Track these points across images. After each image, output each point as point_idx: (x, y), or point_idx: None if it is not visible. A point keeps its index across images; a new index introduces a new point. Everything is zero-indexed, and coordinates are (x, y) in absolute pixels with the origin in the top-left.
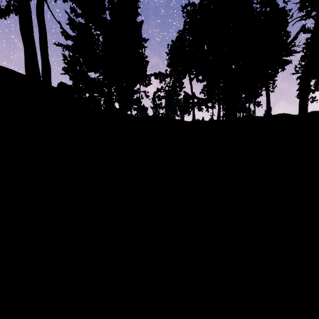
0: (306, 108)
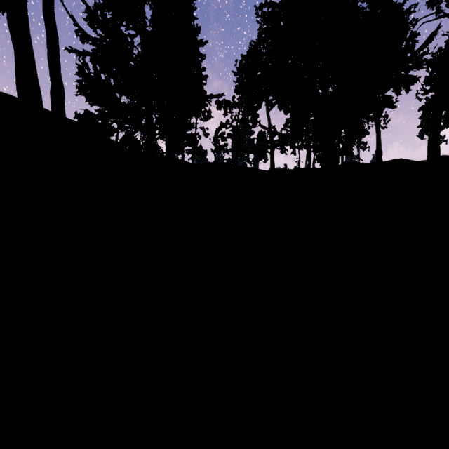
0: (439, 149)
